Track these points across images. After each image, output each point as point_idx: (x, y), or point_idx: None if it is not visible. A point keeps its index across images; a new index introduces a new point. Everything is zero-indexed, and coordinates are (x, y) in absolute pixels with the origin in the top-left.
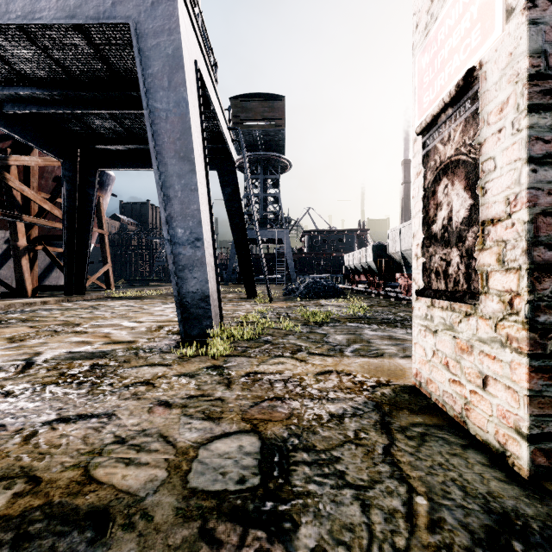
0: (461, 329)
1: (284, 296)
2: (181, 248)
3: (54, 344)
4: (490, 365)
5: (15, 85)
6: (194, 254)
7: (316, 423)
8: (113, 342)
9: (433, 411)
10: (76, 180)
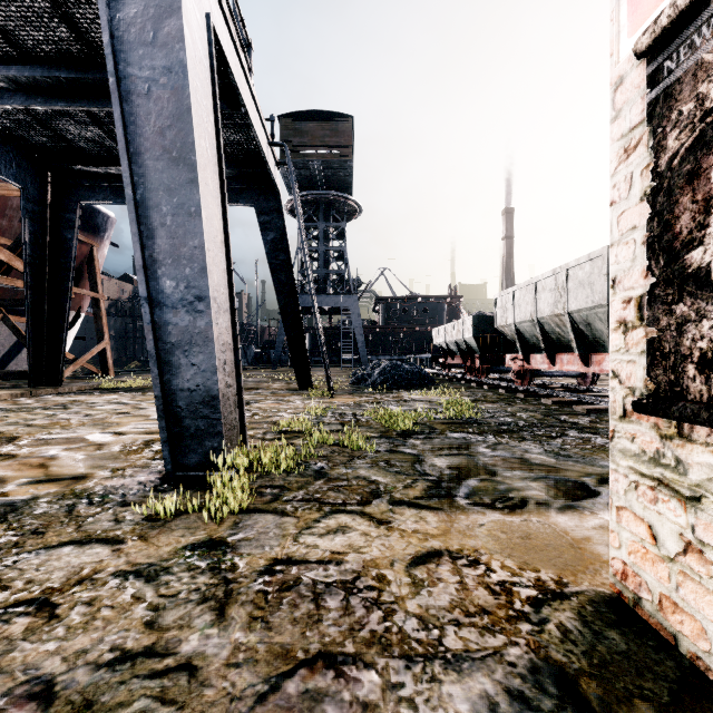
0: None
1: (351, 386)
2: (170, 314)
3: None
4: None
5: None
6: (193, 323)
7: None
8: (45, 480)
9: (710, 707)
10: (45, 218)
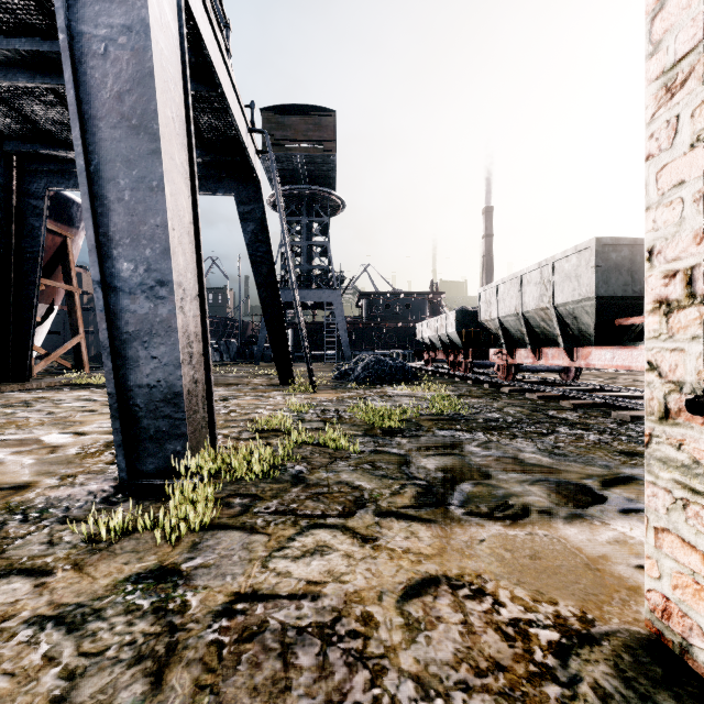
0: None
1: (334, 381)
2: (127, 300)
3: None
4: None
5: None
6: (153, 310)
7: None
8: None
9: None
10: (11, 204)
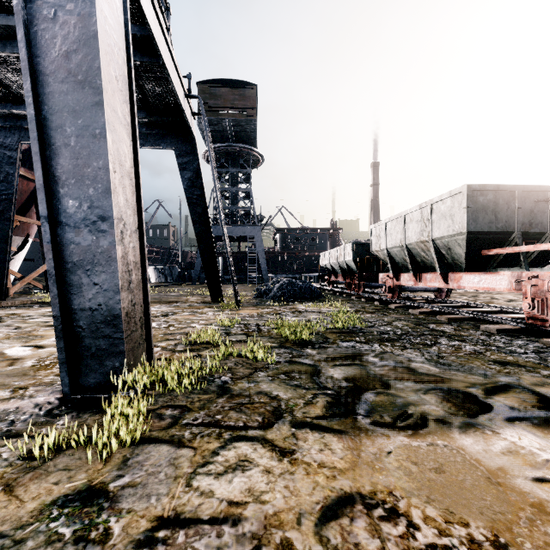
0: None
1: (255, 299)
2: (72, 233)
3: None
4: None
5: None
6: (95, 242)
7: None
8: None
9: None
10: None
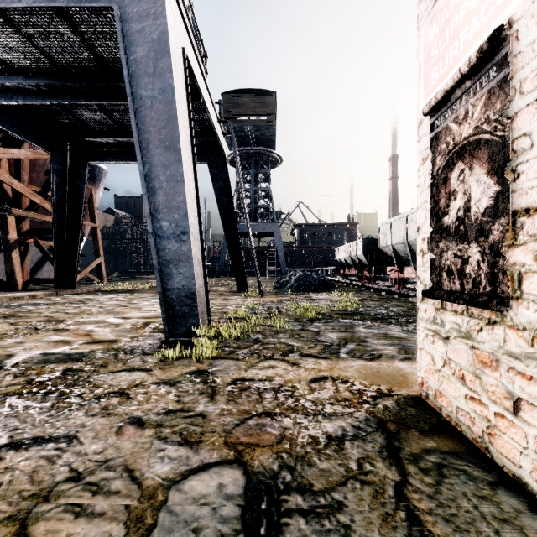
0: (481, 339)
1: (275, 289)
2: (166, 242)
3: (31, 344)
4: (524, 386)
5: (0, 76)
6: (180, 248)
7: (311, 450)
8: (93, 342)
9: (446, 432)
10: (66, 173)
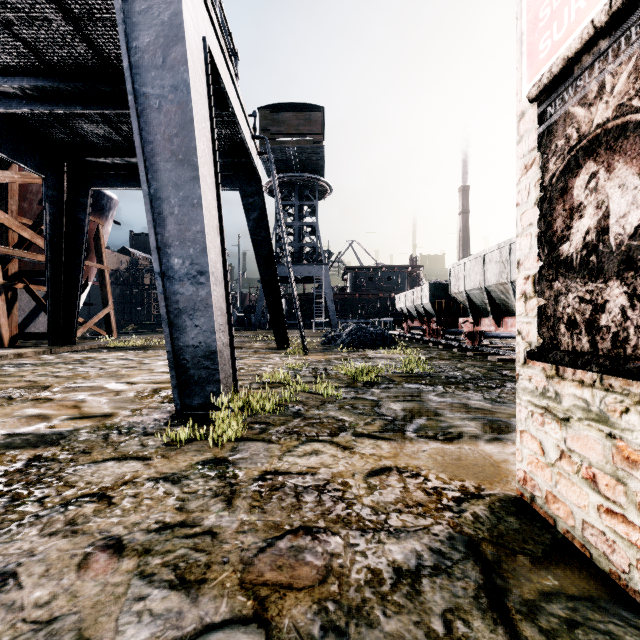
0: (627, 425)
1: (322, 345)
2: (178, 285)
3: None
4: None
5: None
6: (196, 292)
7: (372, 595)
8: (81, 417)
9: (569, 559)
10: (62, 202)
